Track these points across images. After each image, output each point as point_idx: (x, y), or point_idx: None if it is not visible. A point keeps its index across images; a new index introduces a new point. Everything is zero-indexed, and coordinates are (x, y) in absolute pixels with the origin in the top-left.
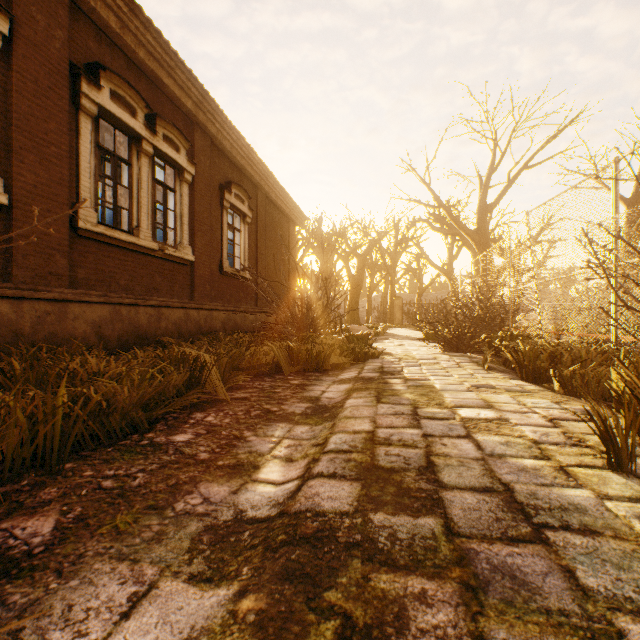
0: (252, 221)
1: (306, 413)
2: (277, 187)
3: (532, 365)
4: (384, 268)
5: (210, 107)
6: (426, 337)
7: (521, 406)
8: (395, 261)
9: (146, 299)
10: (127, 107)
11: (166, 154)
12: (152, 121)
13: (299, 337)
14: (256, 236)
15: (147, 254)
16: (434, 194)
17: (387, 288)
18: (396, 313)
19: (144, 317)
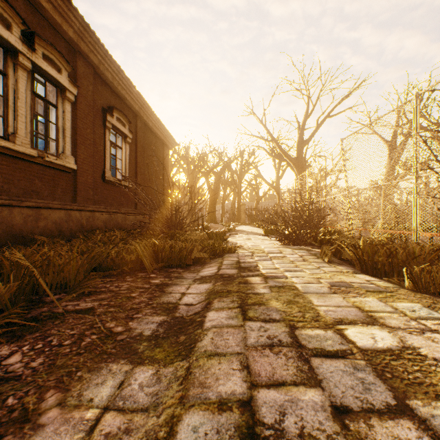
0: (132, 142)
1: (157, 335)
2: (153, 117)
3: (371, 260)
4: (233, 184)
5: (91, 39)
6: (265, 232)
7: (404, 317)
8: (241, 179)
9: (23, 200)
10: (0, 19)
11: (46, 72)
12: (30, 39)
13: (168, 234)
14: (136, 154)
15: (25, 160)
16: (268, 131)
17: (235, 198)
18: (242, 215)
19: (19, 217)
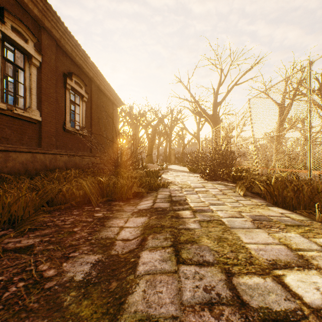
0: (88, 100)
1: (88, 281)
2: (105, 82)
3: (281, 194)
4: (165, 134)
5: (53, 17)
6: (190, 170)
7: None
8: (171, 130)
9: None
10: None
11: (14, 41)
12: (0, 13)
13: (115, 172)
14: (91, 110)
15: None
16: (192, 95)
17: (167, 144)
18: (172, 157)
19: None
